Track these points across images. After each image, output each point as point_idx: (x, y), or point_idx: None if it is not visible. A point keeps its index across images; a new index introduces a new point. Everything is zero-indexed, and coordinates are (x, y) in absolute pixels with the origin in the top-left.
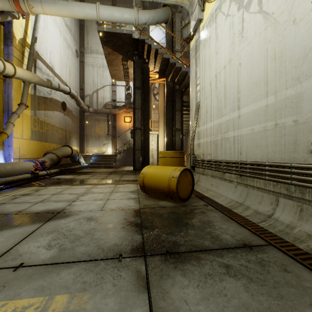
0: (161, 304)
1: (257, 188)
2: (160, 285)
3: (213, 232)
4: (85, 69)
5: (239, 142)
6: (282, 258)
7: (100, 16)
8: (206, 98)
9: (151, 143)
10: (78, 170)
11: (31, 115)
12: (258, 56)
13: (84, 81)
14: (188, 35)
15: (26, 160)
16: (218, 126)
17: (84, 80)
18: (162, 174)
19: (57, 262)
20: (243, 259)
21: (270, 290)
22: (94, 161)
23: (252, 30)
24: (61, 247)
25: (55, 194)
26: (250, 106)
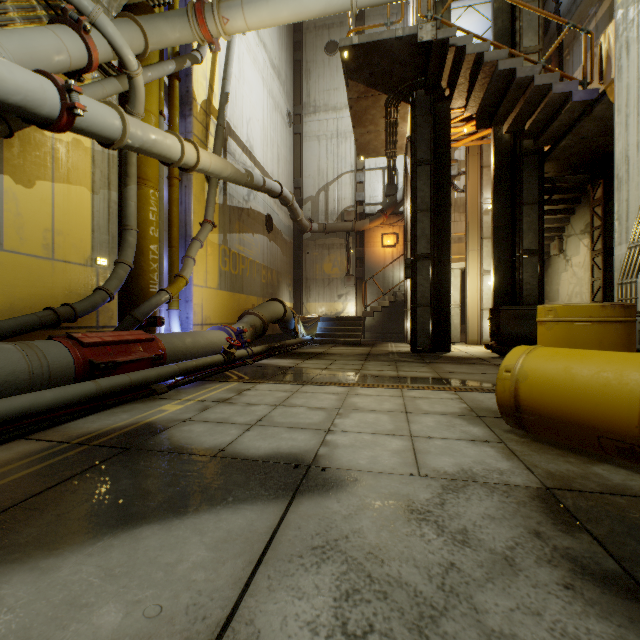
0: None
1: None
2: None
3: None
4: (304, 147)
5: None
6: None
7: None
8: None
9: None
10: (296, 349)
11: (219, 243)
12: None
13: (301, 171)
14: None
15: (212, 328)
16: None
17: (302, 170)
18: (598, 376)
19: None
20: None
21: None
22: (324, 330)
23: None
24: None
25: (278, 406)
26: None
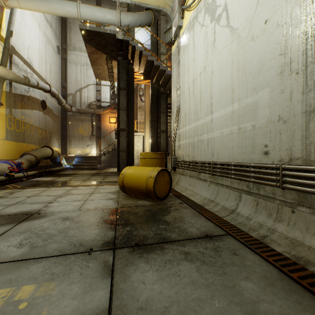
0: (121, 286)
1: (226, 186)
2: (123, 271)
3: (182, 226)
4: (67, 67)
5: (212, 144)
6: (234, 244)
7: (81, 15)
8: (185, 102)
9: (137, 144)
10: (59, 172)
11: (6, 114)
12: (226, 66)
13: (66, 79)
14: (170, 40)
15: None
16: (195, 129)
17: (66, 78)
18: (140, 174)
19: (27, 258)
20: (201, 247)
21: (217, 269)
22: (77, 162)
23: (221, 42)
24: (32, 245)
25: (32, 196)
26: (220, 111)
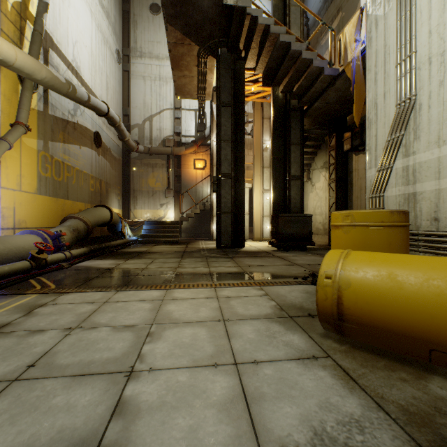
0: None
1: None
2: None
3: None
4: (131, 83)
5: None
6: None
7: None
8: None
9: None
10: (122, 249)
11: (38, 149)
12: None
13: (129, 102)
14: None
15: (23, 232)
16: None
17: (130, 101)
18: (429, 285)
19: None
20: None
21: None
22: (148, 231)
23: None
24: None
25: (74, 330)
26: None
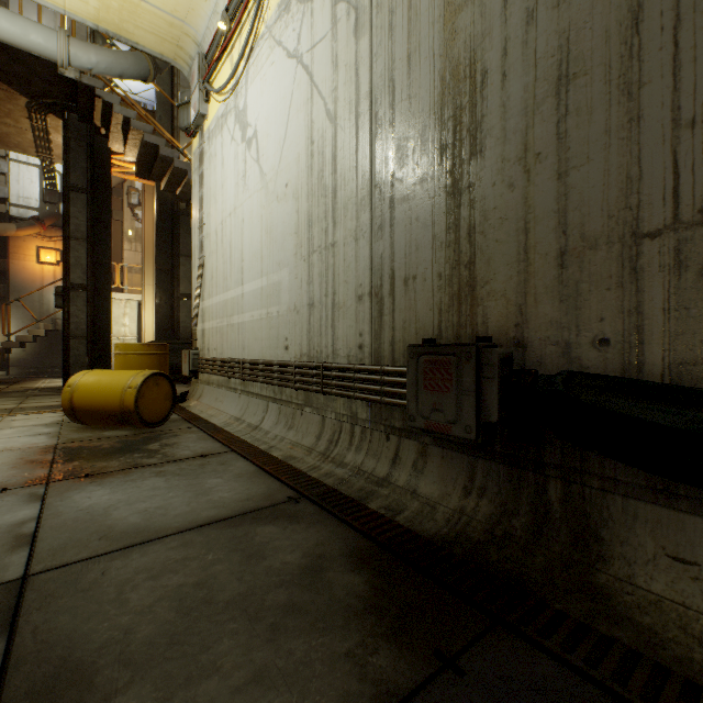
0: (58, 504)
1: (256, 395)
2: (62, 495)
3: (171, 451)
4: None
5: (243, 332)
6: (231, 457)
7: None
8: (212, 254)
9: (122, 321)
10: None
11: None
12: (257, 221)
13: None
14: (189, 126)
15: None
16: (224, 305)
17: None
18: (111, 383)
19: None
20: (186, 464)
21: (191, 477)
22: None
23: (253, 182)
24: None
25: None
26: (251, 284)
